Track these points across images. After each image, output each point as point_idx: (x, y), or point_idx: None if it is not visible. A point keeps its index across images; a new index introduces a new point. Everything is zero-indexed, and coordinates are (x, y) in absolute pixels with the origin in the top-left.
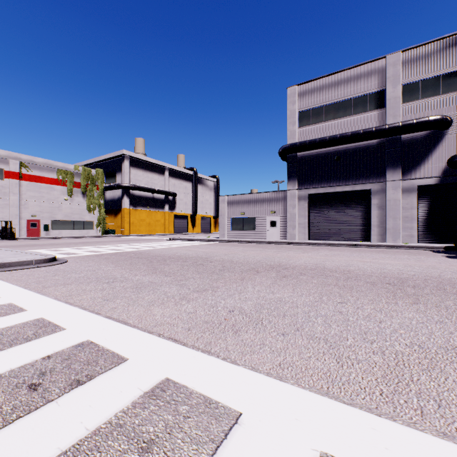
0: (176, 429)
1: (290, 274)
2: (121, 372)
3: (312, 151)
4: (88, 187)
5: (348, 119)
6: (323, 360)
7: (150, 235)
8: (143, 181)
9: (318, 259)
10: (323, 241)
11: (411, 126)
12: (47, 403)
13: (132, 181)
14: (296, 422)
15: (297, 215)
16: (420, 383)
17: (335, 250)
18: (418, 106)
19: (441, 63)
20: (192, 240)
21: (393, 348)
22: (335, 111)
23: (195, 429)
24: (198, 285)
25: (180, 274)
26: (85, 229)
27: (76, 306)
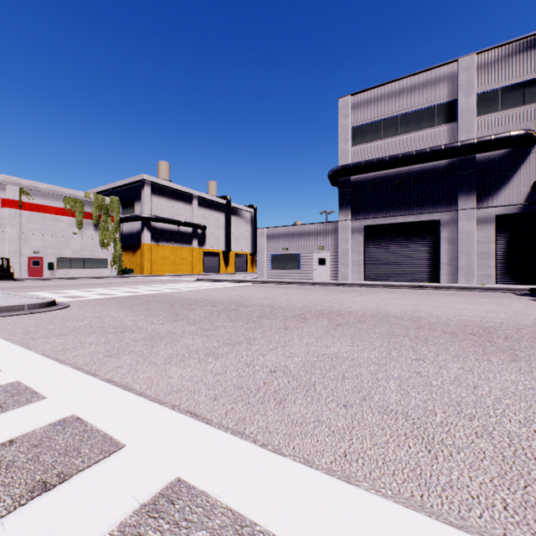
0: None
1: (346, 322)
2: (112, 468)
3: (368, 174)
4: (101, 218)
5: (412, 136)
6: (407, 447)
7: (175, 275)
8: (167, 212)
9: (378, 303)
10: (381, 282)
11: (489, 143)
12: None
13: (154, 211)
14: None
15: (350, 251)
16: None
17: (398, 292)
18: (497, 119)
19: (525, 68)
20: (224, 281)
21: (502, 427)
22: (397, 126)
23: None
24: (229, 337)
25: (207, 322)
26: (97, 268)
27: (67, 365)
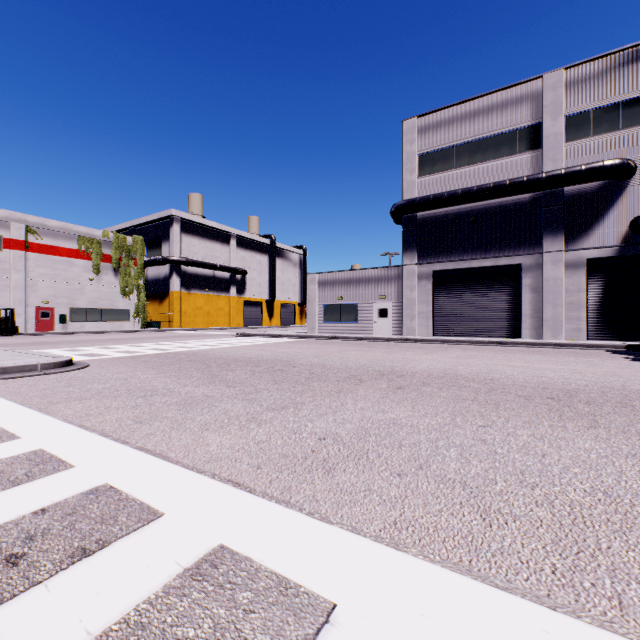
0: (230, 633)
1: (407, 384)
2: (152, 535)
3: (438, 210)
4: (122, 261)
5: (489, 165)
6: (461, 515)
7: (209, 329)
8: (200, 253)
9: (447, 363)
10: (453, 338)
11: (579, 175)
12: (31, 587)
13: (184, 252)
14: (423, 620)
15: (416, 300)
16: (612, 553)
17: (471, 350)
18: (589, 145)
19: (621, 86)
20: (268, 336)
21: (565, 496)
22: (471, 154)
23: (261, 633)
24: (274, 401)
25: (249, 384)
26: (118, 321)
27: (93, 432)
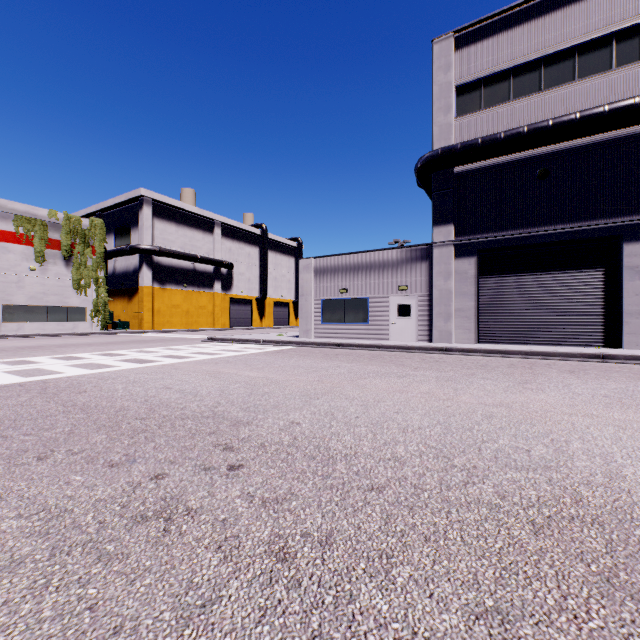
0: None
1: None
2: None
3: (486, 163)
4: (75, 249)
5: (568, 90)
6: None
7: (187, 330)
8: (177, 243)
9: None
10: (513, 346)
11: None
12: None
13: (157, 241)
14: None
15: (454, 292)
16: None
17: (584, 373)
18: None
19: None
20: (247, 341)
21: None
22: (537, 77)
23: None
24: None
25: None
26: (70, 321)
27: None
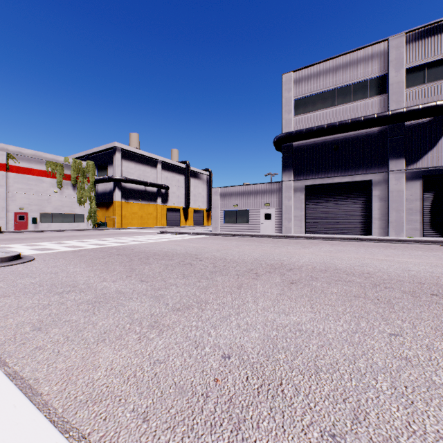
0: None
1: (298, 278)
2: None
3: (308, 141)
4: (78, 179)
5: (347, 106)
6: None
7: (142, 228)
8: (136, 174)
9: (323, 256)
10: (320, 235)
11: (417, 112)
12: None
13: (124, 173)
14: None
15: (293, 207)
16: None
17: (337, 245)
18: (424, 90)
19: None
20: (183, 233)
21: None
22: (334, 98)
23: None
24: (180, 299)
25: (160, 279)
26: (75, 222)
27: None
